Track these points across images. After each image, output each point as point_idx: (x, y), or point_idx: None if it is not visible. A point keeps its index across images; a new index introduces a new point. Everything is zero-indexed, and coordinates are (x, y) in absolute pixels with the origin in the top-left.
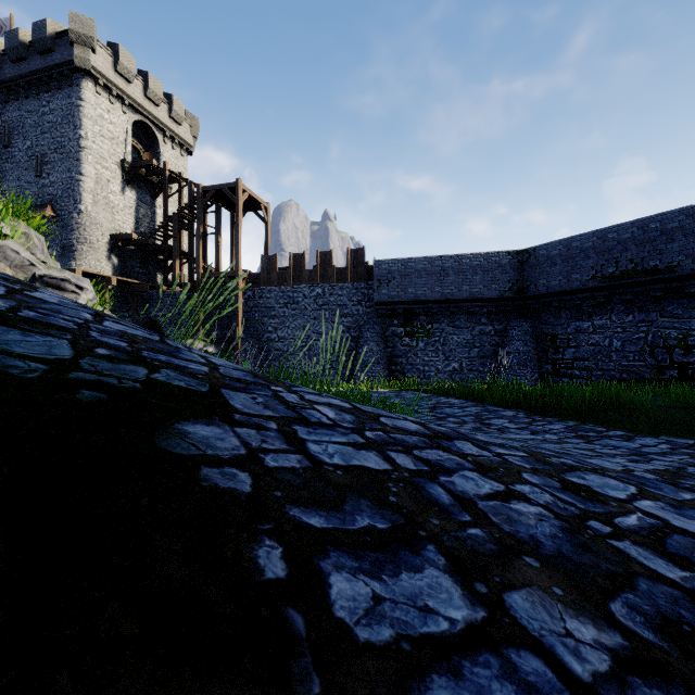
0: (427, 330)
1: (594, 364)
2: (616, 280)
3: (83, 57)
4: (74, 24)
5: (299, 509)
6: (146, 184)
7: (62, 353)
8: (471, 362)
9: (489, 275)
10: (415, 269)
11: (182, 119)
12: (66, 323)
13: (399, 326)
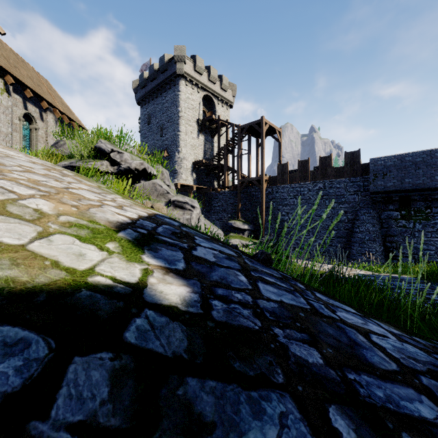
0: (425, 214)
1: None
2: None
3: (180, 68)
4: (176, 52)
5: None
6: (208, 130)
7: None
8: None
9: None
10: (412, 162)
11: (227, 88)
12: (247, 313)
13: (394, 210)
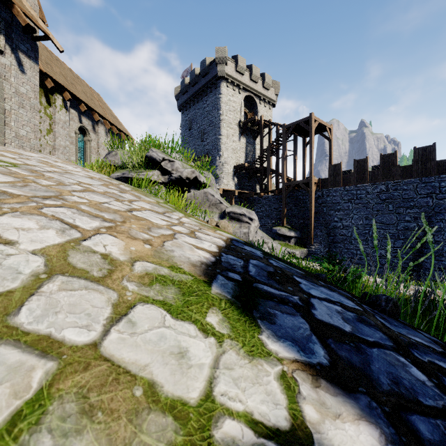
0: None
1: None
2: None
3: (221, 70)
4: (217, 54)
5: None
6: (250, 132)
7: None
8: None
9: None
10: None
11: (270, 86)
12: None
13: None
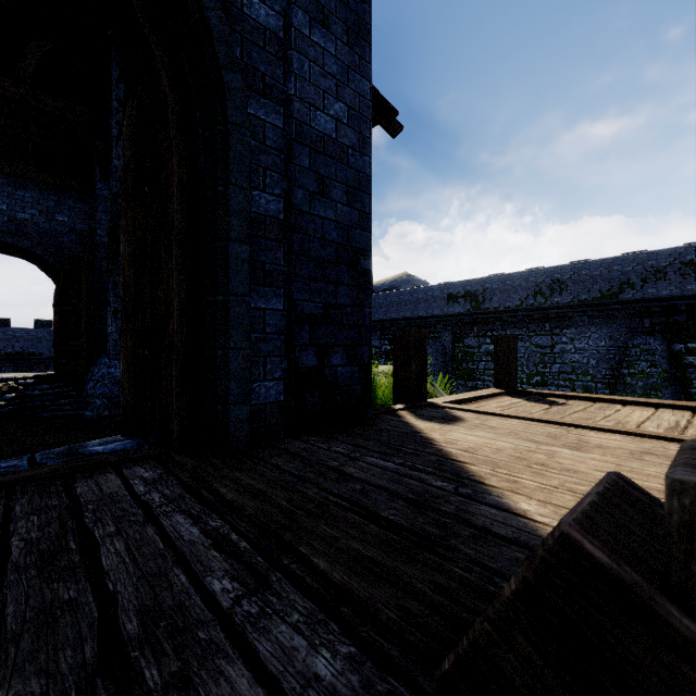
0: None
1: None
2: (11, 356)
3: None
4: None
5: None
6: None
7: None
8: None
9: None
10: None
11: None
12: None
13: None
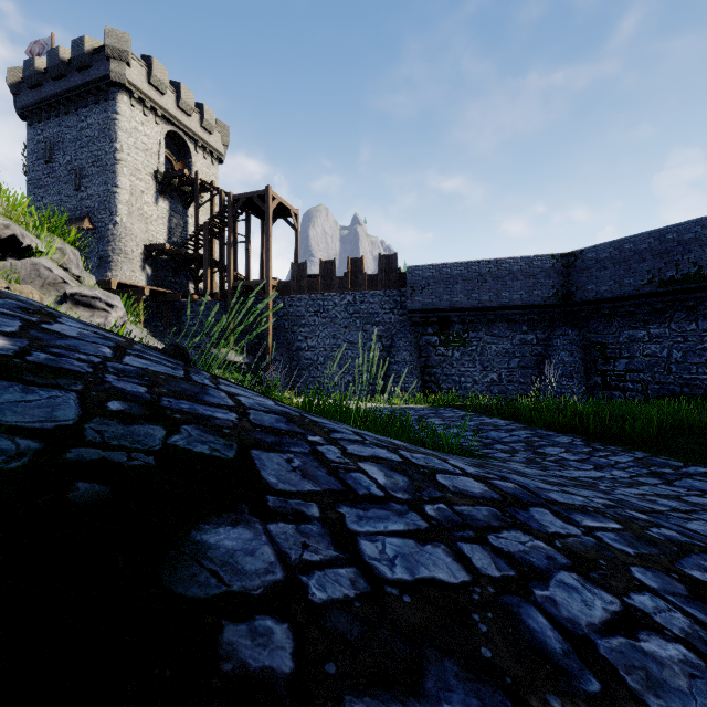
0: (463, 339)
1: (650, 376)
2: (676, 285)
3: (118, 71)
4: (110, 39)
5: (363, 704)
6: (178, 194)
7: (65, 416)
8: (511, 372)
9: (530, 280)
10: (450, 275)
11: (214, 128)
12: (81, 364)
13: (433, 335)
